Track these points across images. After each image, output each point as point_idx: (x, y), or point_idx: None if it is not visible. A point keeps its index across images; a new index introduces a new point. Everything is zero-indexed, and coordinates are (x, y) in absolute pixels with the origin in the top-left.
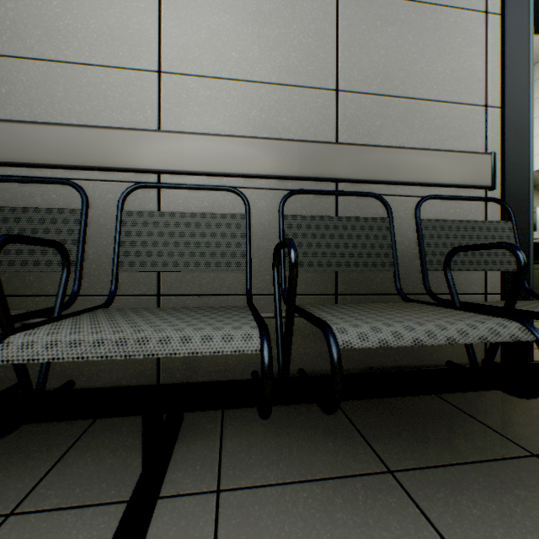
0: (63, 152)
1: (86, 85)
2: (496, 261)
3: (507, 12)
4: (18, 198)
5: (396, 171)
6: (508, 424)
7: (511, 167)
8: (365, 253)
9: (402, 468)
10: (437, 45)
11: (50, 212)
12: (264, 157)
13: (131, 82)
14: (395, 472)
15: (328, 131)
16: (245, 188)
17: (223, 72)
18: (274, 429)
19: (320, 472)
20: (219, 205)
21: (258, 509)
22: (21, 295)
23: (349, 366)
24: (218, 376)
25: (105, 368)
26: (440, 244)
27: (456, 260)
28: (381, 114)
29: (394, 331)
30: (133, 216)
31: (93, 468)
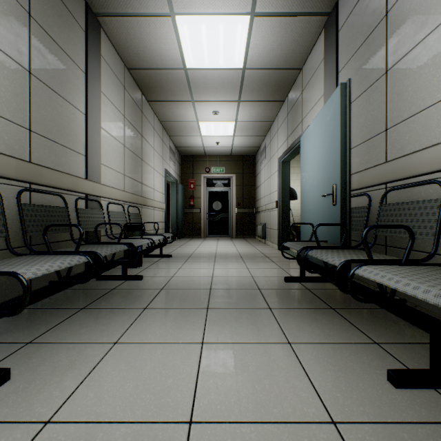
0: (432, 163)
1: None
2: None
3: None
4: (412, 195)
5: None
6: None
7: None
8: None
9: None
10: None
11: (423, 203)
12: None
13: None
14: None
15: None
16: None
17: None
18: None
19: None
20: None
21: None
22: (414, 250)
23: None
24: None
25: None
26: None
27: None
28: None
29: None
30: None
31: (419, 356)
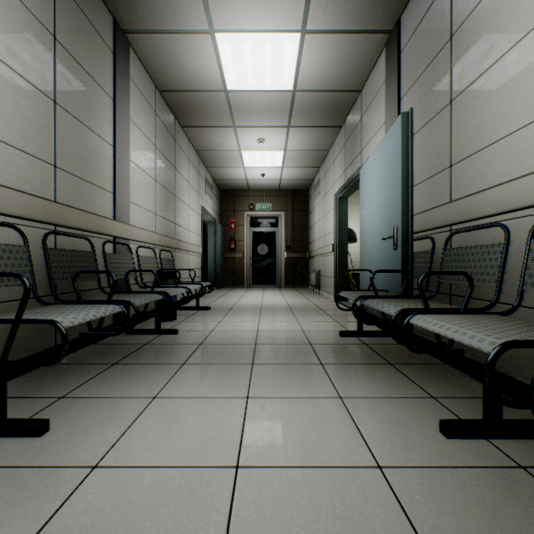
0: (495, 205)
1: (512, 148)
2: None
3: None
4: (477, 238)
5: None
6: None
7: None
8: None
9: None
10: None
11: (486, 247)
12: None
13: None
14: None
15: None
16: None
17: None
18: None
19: None
20: None
21: (529, 490)
22: (478, 299)
23: None
24: None
25: (525, 365)
26: None
27: None
28: None
29: None
30: None
31: (476, 409)
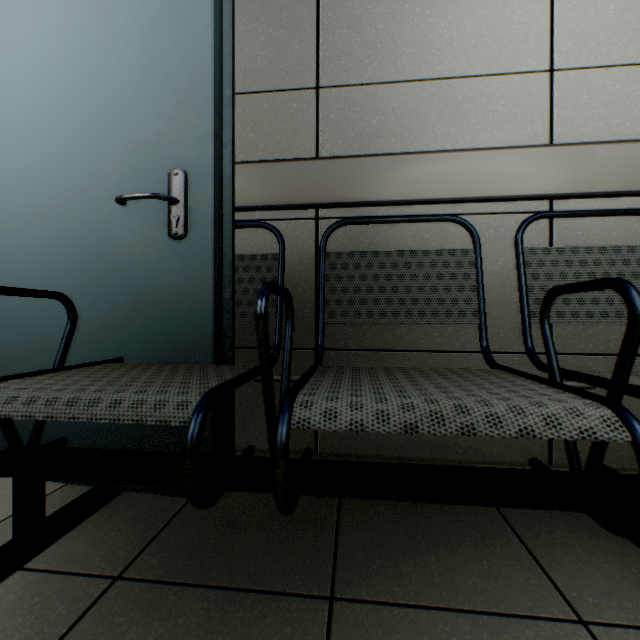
0: (447, 184)
1: (461, 102)
2: None
3: None
4: (388, 241)
5: None
6: None
7: None
8: None
9: None
10: None
11: (440, 254)
12: None
13: (515, 90)
14: None
15: None
16: None
17: (638, 56)
18: None
19: None
20: (632, 234)
21: None
22: (391, 349)
23: None
24: (631, 463)
25: (484, 440)
26: None
27: None
28: None
29: None
30: (536, 254)
31: (599, 573)
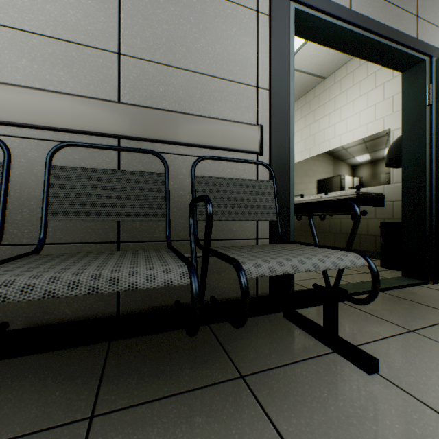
0: None
1: None
2: (258, 212)
3: (273, 14)
4: None
5: (174, 132)
6: (244, 348)
7: (276, 138)
8: (139, 204)
9: (107, 411)
10: (216, 30)
11: None
12: (30, 107)
13: None
14: (96, 417)
15: (110, 90)
16: (13, 136)
17: None
18: (11, 382)
19: (10, 432)
20: None
21: None
22: None
23: (132, 307)
24: None
25: None
26: (211, 198)
27: (225, 211)
28: (165, 82)
29: (30, 284)
30: None
31: None
